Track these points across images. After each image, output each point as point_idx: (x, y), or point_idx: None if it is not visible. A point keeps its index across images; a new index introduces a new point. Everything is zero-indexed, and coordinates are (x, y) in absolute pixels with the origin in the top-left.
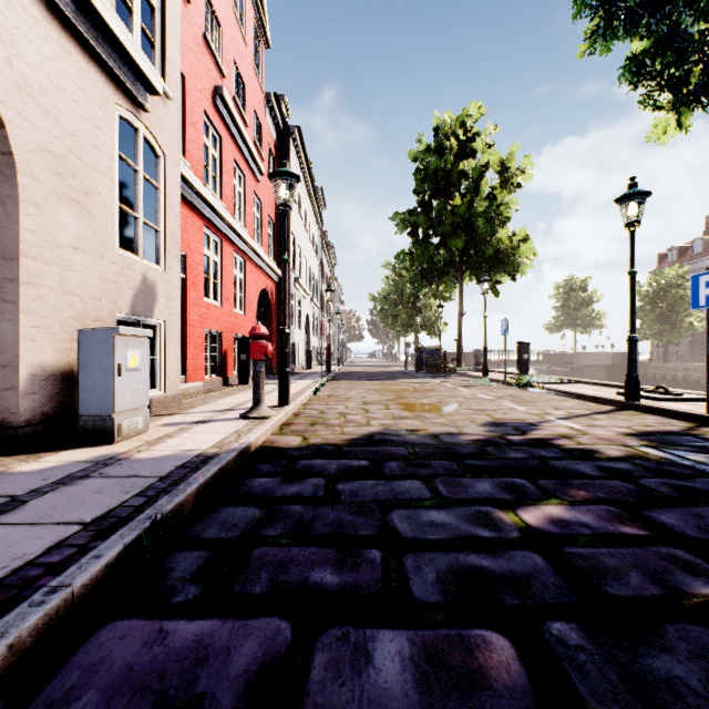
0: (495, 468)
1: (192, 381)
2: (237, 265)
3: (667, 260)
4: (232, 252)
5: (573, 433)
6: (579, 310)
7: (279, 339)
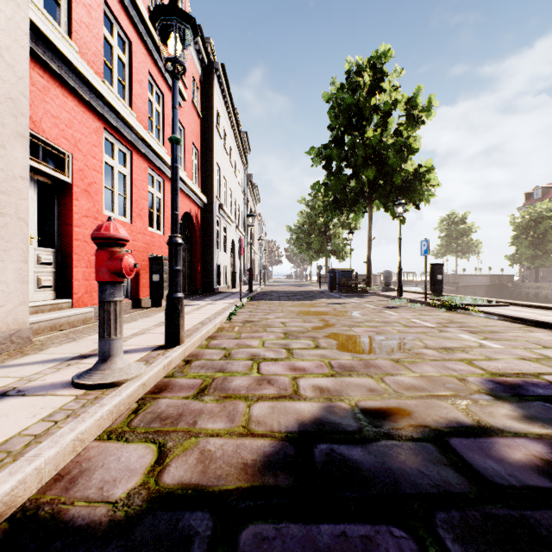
0: None
1: (83, 306)
2: (154, 183)
3: (532, 198)
4: (146, 167)
5: None
6: (460, 239)
7: (204, 261)
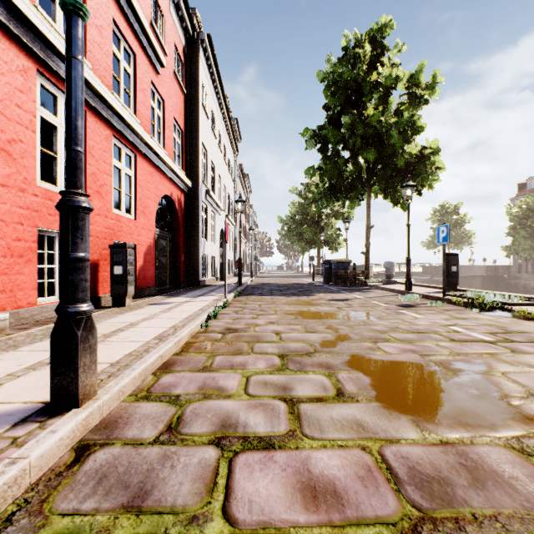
0: None
1: None
2: (122, 157)
3: (526, 189)
4: (108, 135)
5: None
6: (453, 230)
7: (189, 251)
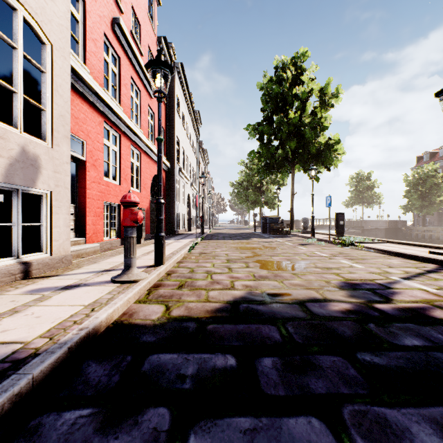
0: (408, 373)
1: (92, 242)
2: (134, 156)
3: (422, 160)
4: (129, 145)
5: (437, 299)
6: (366, 193)
7: (168, 211)
